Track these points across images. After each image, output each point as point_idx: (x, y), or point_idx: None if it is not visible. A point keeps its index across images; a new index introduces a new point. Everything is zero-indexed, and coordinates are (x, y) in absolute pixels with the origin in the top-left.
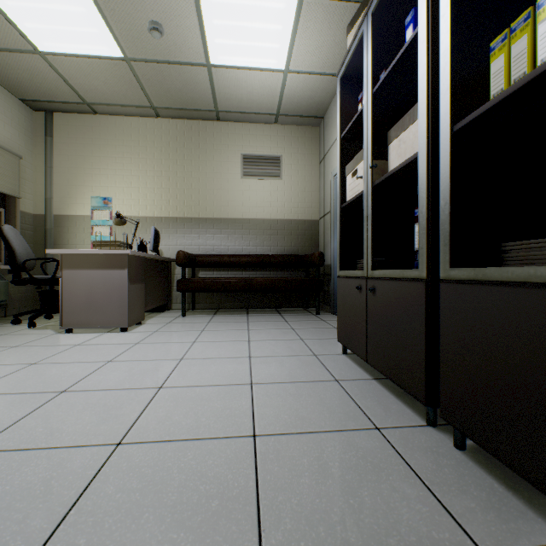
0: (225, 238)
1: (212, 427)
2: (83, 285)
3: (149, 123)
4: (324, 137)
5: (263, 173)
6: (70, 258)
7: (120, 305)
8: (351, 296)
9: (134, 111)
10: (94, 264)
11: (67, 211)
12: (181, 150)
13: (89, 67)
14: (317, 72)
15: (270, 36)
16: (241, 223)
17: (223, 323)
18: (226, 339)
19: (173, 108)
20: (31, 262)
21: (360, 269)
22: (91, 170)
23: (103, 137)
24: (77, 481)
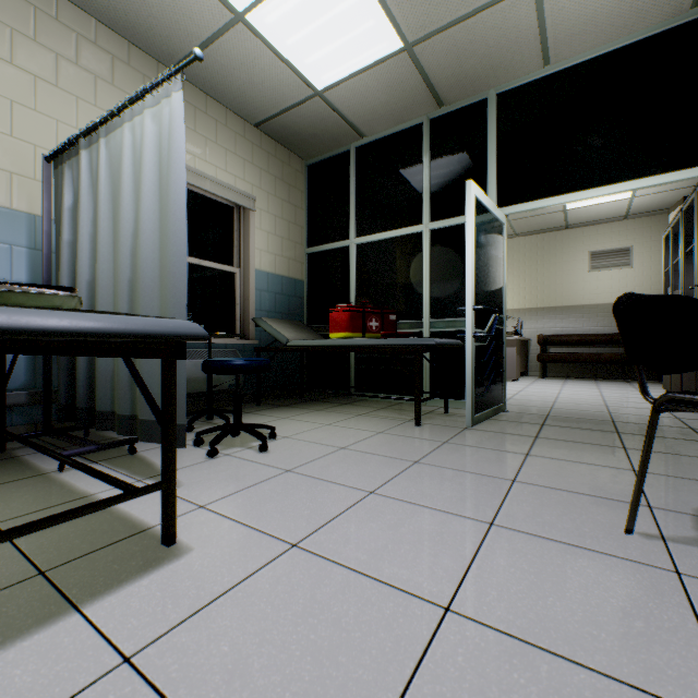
0: (573, 321)
1: (587, 398)
2: None
3: (509, 242)
4: None
5: (610, 264)
6: None
7: (511, 367)
8: None
9: None
10: None
11: None
12: (534, 258)
13: None
14: (663, 191)
15: None
16: (587, 308)
17: (576, 383)
18: (582, 387)
19: (530, 231)
20: None
21: None
22: None
23: None
24: (552, 399)
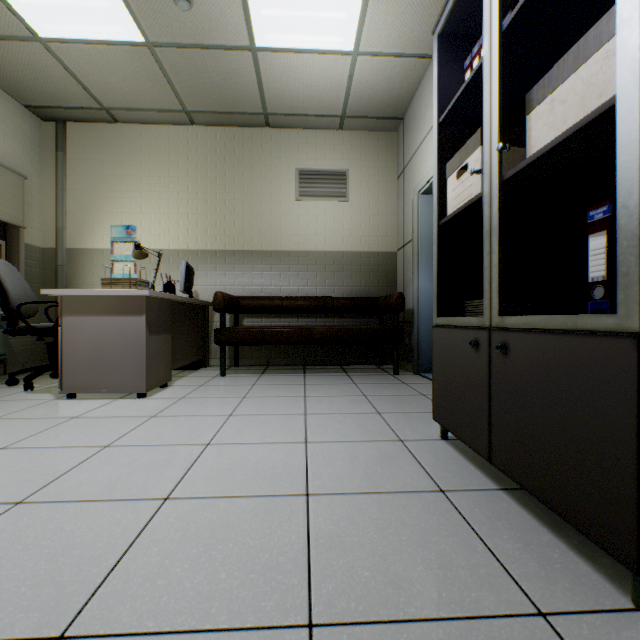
0: (276, 276)
1: (234, 598)
2: (88, 336)
3: (182, 132)
4: (404, 144)
5: (324, 193)
6: (72, 301)
7: (136, 363)
8: (460, 356)
9: (163, 117)
10: (102, 309)
11: (83, 243)
12: (221, 166)
13: (102, 58)
14: (397, 54)
15: (333, 1)
16: (296, 256)
17: (271, 387)
18: (274, 410)
19: (211, 112)
20: (32, 306)
21: (471, 314)
22: (111, 192)
23: (126, 152)
24: None
